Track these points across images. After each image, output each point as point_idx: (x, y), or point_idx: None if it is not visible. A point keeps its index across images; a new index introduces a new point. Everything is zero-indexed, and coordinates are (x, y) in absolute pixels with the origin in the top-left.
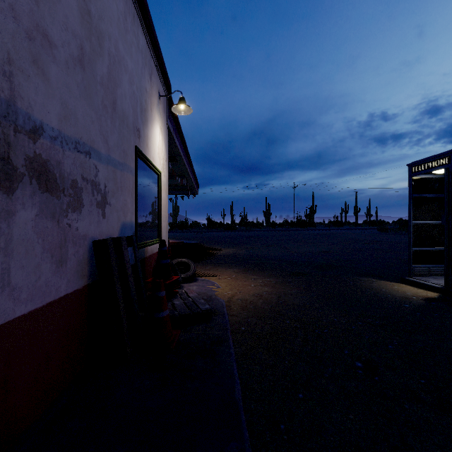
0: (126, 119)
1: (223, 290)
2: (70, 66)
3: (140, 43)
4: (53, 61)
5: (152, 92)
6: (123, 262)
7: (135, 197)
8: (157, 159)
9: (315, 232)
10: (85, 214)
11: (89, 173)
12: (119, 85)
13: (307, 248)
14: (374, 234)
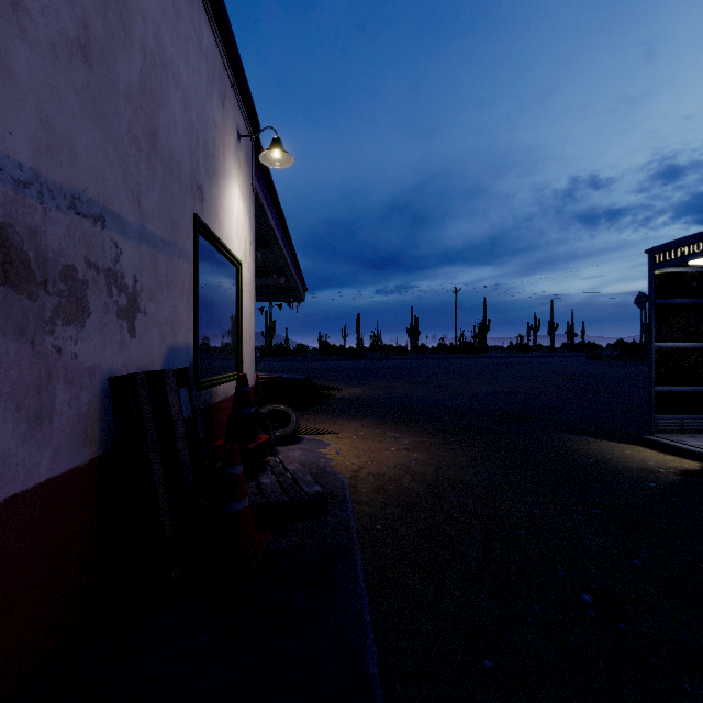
0: (176, 167)
1: (344, 458)
2: (60, 54)
3: (204, 41)
4: (21, 36)
5: (225, 128)
6: (168, 414)
7: (194, 302)
8: (235, 240)
9: (489, 361)
10: (94, 329)
11: (101, 255)
12: (162, 105)
13: (478, 387)
14: (582, 365)
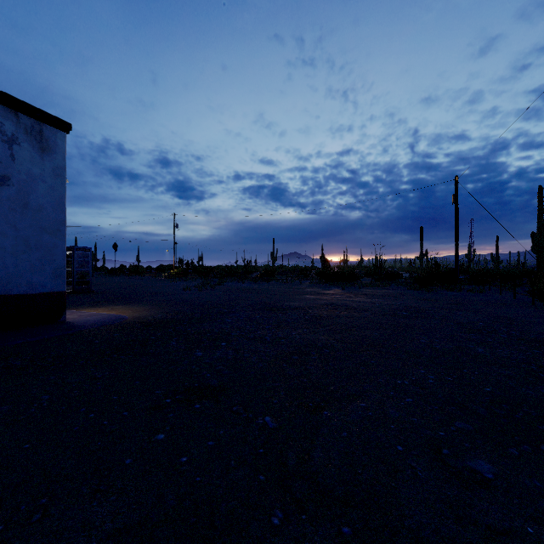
0: None
1: None
2: None
3: None
4: None
5: None
6: None
7: None
8: None
9: None
10: None
11: None
12: None
13: None
14: None
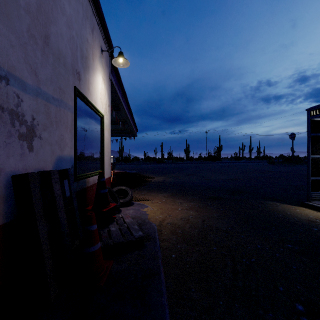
0: (62, 58)
1: (155, 214)
2: None
3: None
4: None
5: (94, 45)
6: (53, 196)
7: (74, 133)
8: (100, 103)
9: (222, 164)
10: None
11: (6, 101)
12: (53, 22)
13: (218, 177)
14: (266, 166)
